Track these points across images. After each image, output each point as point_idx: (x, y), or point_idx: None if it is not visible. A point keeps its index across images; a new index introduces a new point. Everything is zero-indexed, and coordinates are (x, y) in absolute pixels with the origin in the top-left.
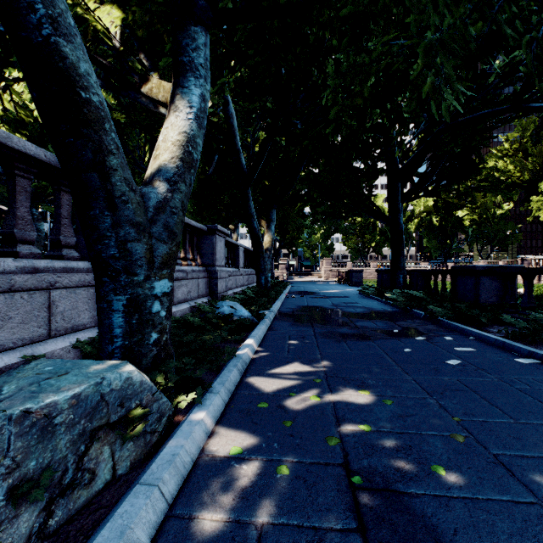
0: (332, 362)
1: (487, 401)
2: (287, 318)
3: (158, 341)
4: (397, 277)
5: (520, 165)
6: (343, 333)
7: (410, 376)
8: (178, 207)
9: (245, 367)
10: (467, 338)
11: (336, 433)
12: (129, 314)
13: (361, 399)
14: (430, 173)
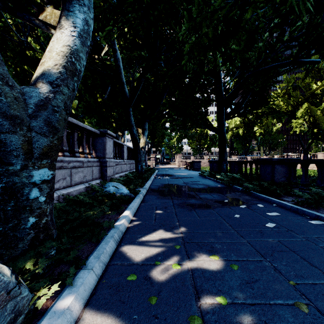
0: (187, 228)
1: (307, 261)
2: (154, 193)
3: (36, 224)
4: (222, 165)
5: (286, 102)
6: (192, 203)
7: (244, 239)
8: (60, 106)
9: (121, 236)
10: (272, 205)
11: (197, 310)
12: (3, 201)
13: (213, 264)
14: (241, 102)
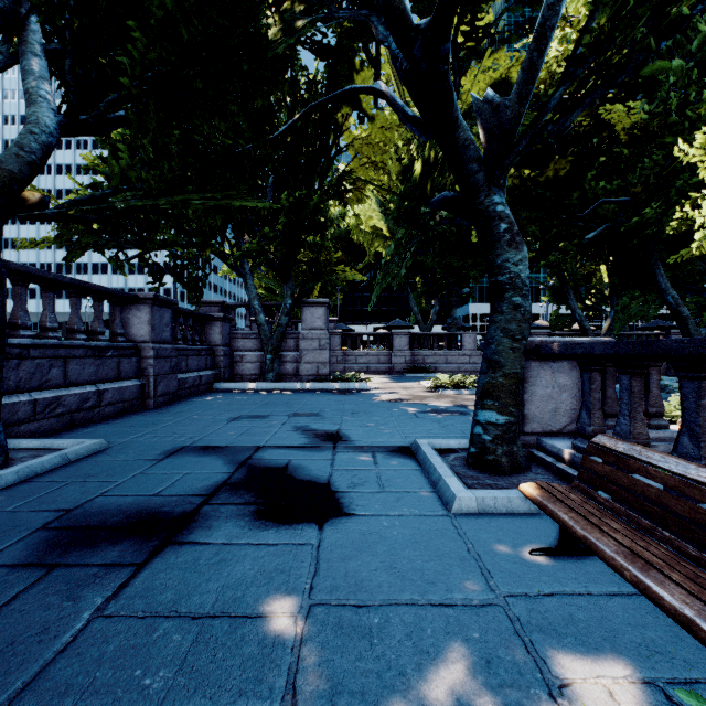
0: None
1: None
2: None
3: None
4: None
5: None
6: None
7: None
8: None
9: None
10: None
11: None
12: None
13: None
14: None
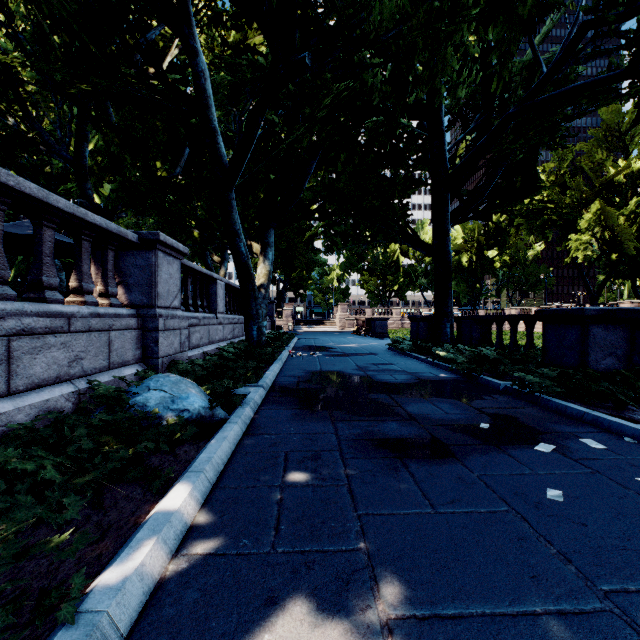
0: (405, 587)
1: None
2: (286, 399)
3: None
4: (443, 327)
5: (558, 199)
6: (393, 436)
7: None
8: None
9: None
10: (623, 440)
11: None
12: None
13: None
14: (485, 185)
